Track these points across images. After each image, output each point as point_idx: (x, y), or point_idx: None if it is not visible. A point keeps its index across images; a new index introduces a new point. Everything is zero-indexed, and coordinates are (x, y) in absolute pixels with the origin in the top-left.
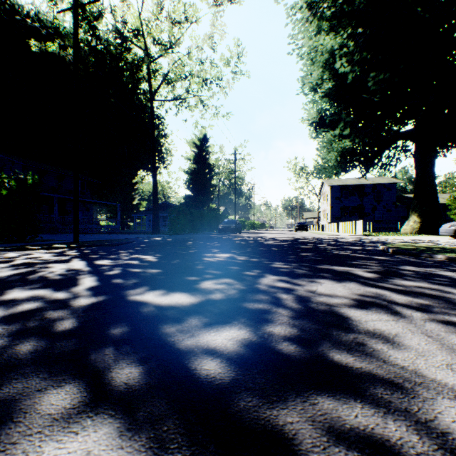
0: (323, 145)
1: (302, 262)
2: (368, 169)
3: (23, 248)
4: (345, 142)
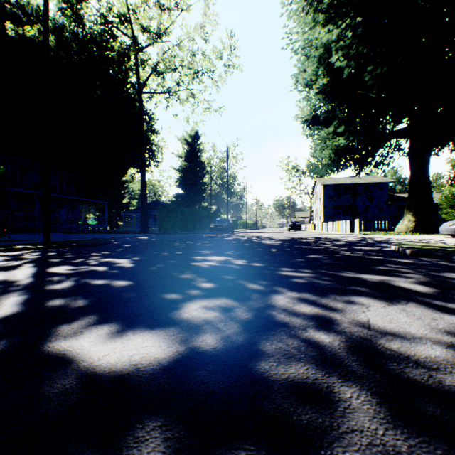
0: (317, 143)
1: (316, 268)
2: (362, 167)
3: None
4: (340, 139)
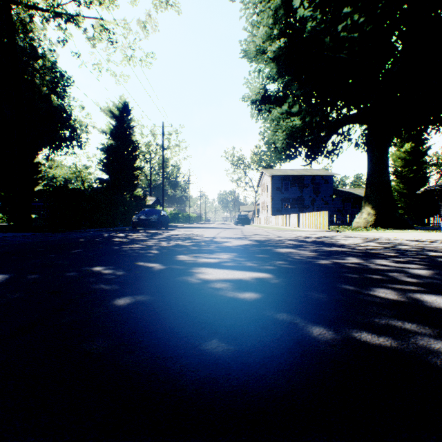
0: (270, 123)
1: None
2: (315, 155)
3: None
4: (295, 120)
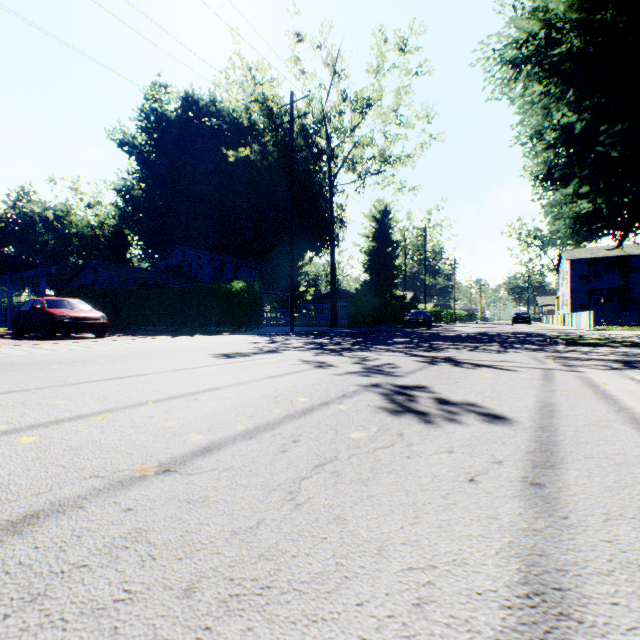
0: (549, 209)
1: (453, 342)
2: (624, 236)
3: (273, 334)
4: (582, 203)
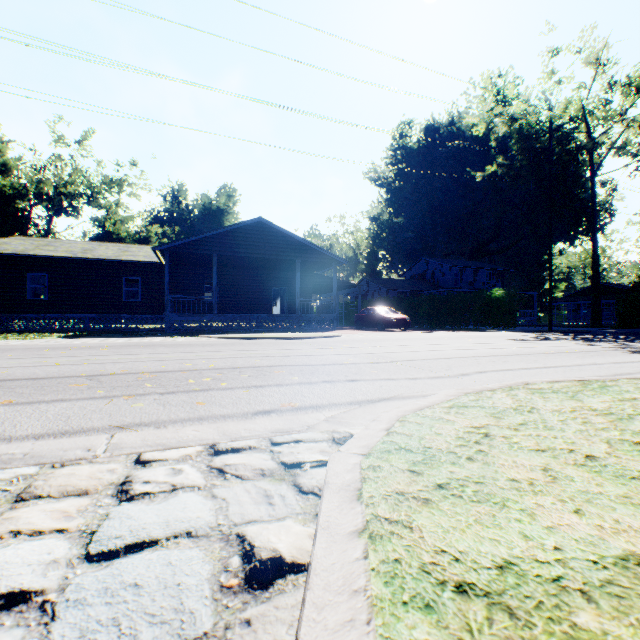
0: None
1: None
2: None
3: (532, 331)
4: None
